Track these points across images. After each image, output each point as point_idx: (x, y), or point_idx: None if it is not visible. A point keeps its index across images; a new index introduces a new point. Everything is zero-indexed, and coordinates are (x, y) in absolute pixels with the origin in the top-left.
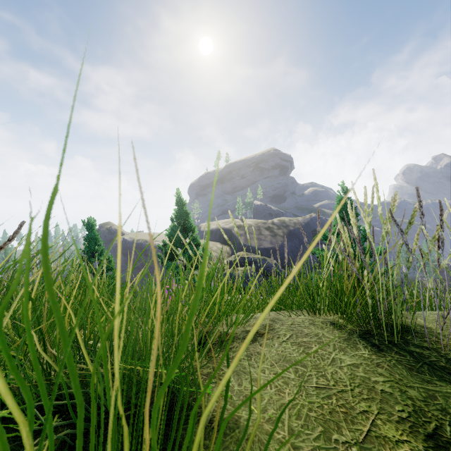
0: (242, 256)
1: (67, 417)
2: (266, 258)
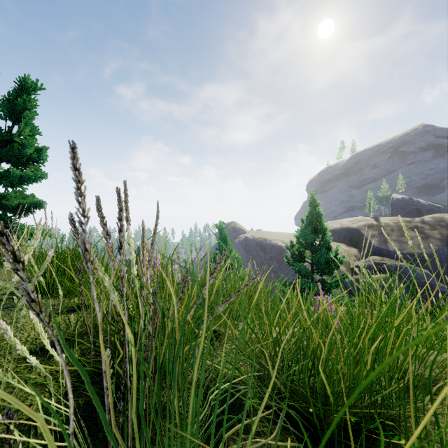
0: (376, 261)
1: (291, 419)
2: (411, 266)
